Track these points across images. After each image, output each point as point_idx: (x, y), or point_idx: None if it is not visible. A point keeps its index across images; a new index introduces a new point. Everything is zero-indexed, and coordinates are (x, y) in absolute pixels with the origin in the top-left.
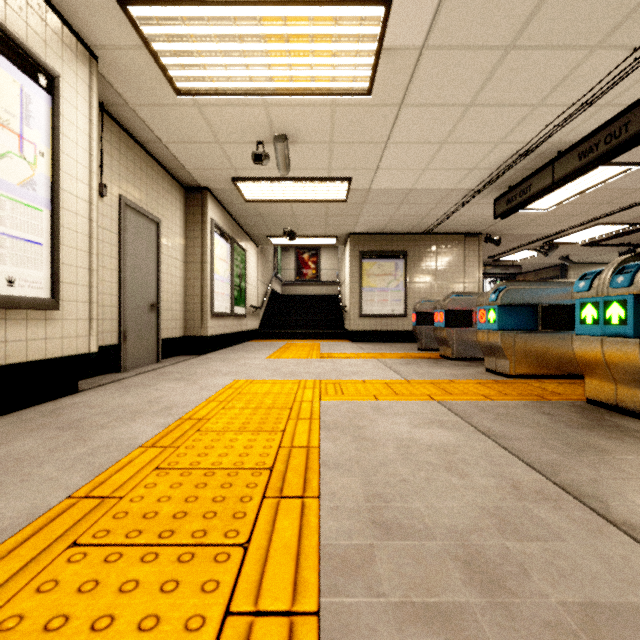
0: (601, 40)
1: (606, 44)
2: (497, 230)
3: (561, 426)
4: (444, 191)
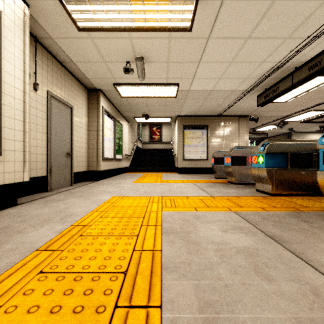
0: None
1: None
2: (256, 114)
3: (319, 231)
4: (229, 91)
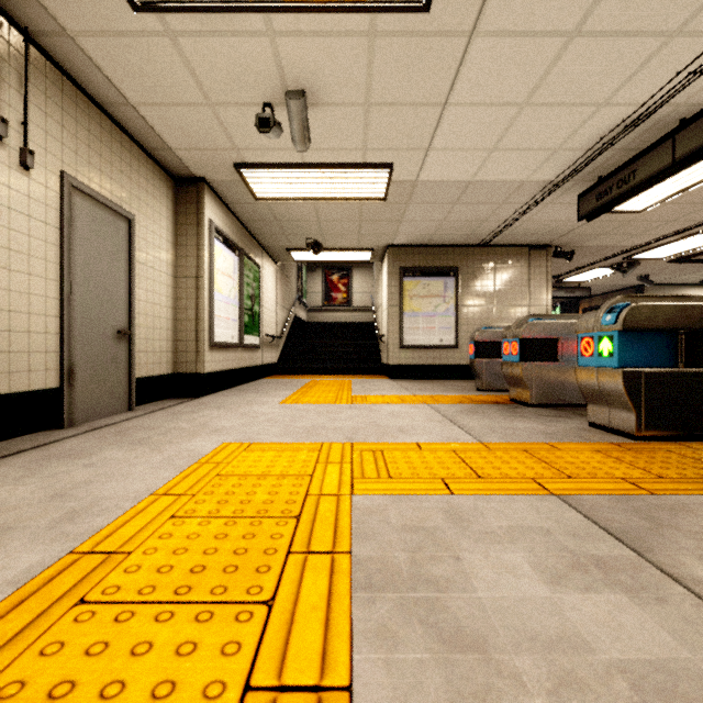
0: None
1: None
2: (570, 241)
3: None
4: (513, 184)
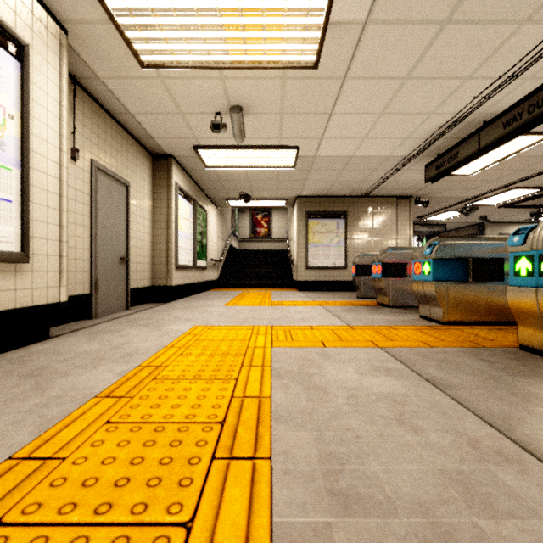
0: (530, 14)
1: (535, 18)
2: (425, 193)
3: (502, 374)
4: (381, 158)
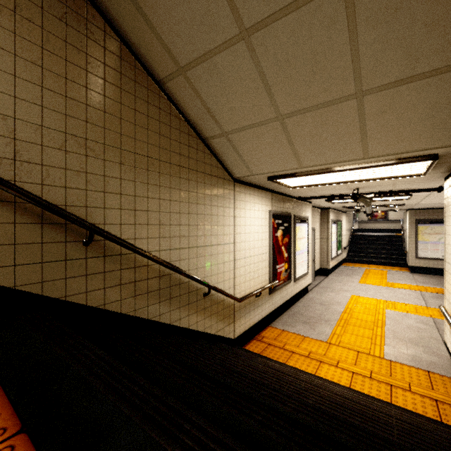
0: None
1: None
2: None
3: None
4: None
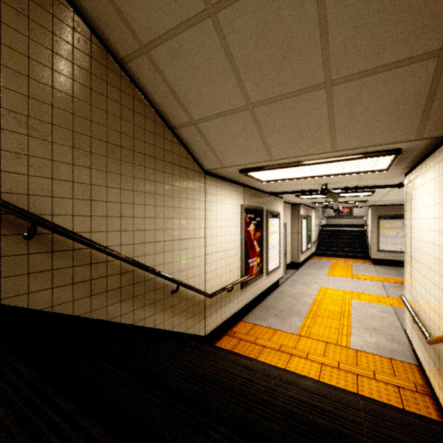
0: None
1: None
2: None
3: None
4: None
